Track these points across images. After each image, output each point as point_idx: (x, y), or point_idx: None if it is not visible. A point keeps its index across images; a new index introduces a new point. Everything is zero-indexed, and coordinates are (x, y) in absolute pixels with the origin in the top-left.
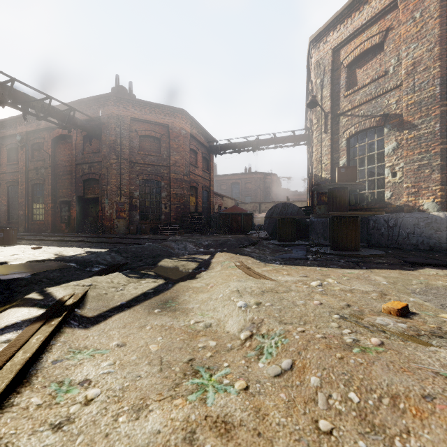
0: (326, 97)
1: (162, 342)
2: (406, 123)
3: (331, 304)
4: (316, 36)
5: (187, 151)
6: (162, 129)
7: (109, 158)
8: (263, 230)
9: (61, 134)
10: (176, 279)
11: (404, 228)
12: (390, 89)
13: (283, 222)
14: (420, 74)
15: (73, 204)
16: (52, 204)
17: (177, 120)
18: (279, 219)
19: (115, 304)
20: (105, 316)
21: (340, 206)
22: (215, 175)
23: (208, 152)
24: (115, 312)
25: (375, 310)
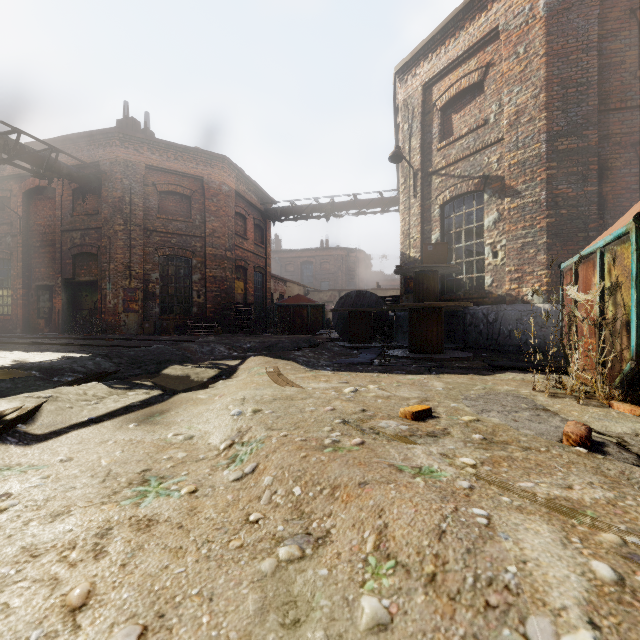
0: (415, 149)
1: (120, 456)
2: (508, 189)
3: (345, 409)
4: (402, 66)
5: (231, 215)
6: (193, 183)
7: (112, 224)
8: None
9: (38, 185)
10: (180, 389)
11: (505, 324)
12: (491, 143)
13: (355, 316)
14: (524, 126)
15: (57, 291)
16: (24, 290)
17: (215, 171)
18: (349, 313)
19: (80, 419)
20: (61, 432)
21: (428, 295)
22: (278, 251)
23: (263, 218)
24: (76, 428)
25: (393, 415)
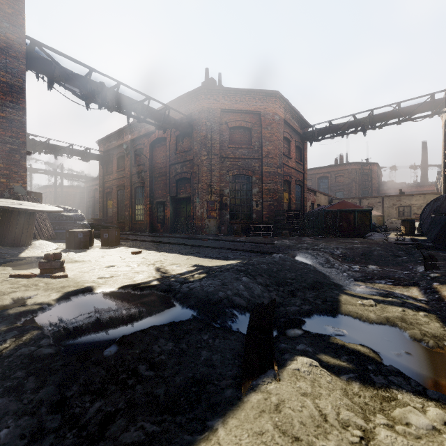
0: None
1: None
2: None
3: None
4: None
5: (280, 139)
6: (253, 118)
7: (200, 155)
8: (371, 232)
9: (157, 137)
10: None
11: None
12: None
13: None
14: None
15: (167, 205)
16: (150, 205)
17: (269, 105)
18: None
19: None
20: None
21: None
22: None
23: (301, 140)
24: None
25: None
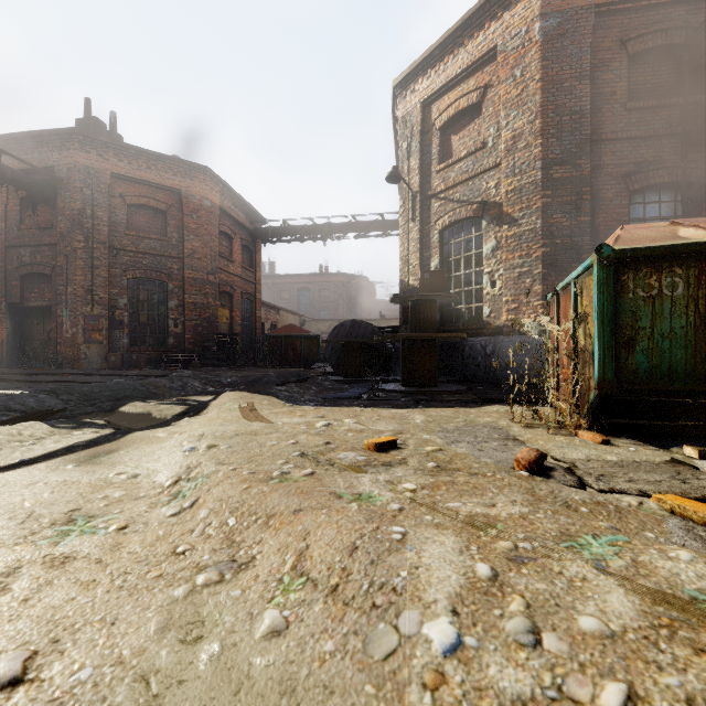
0: (414, 170)
1: (48, 497)
2: (505, 216)
3: (309, 443)
4: (401, 80)
5: (214, 234)
6: (169, 196)
7: (70, 240)
8: None
9: None
10: (138, 428)
11: (502, 357)
12: (489, 167)
13: (349, 348)
14: (520, 152)
15: (1, 318)
16: None
17: (195, 183)
18: (342, 344)
19: (10, 461)
20: None
21: (425, 326)
22: (272, 275)
23: (252, 238)
24: (2, 471)
25: (358, 447)
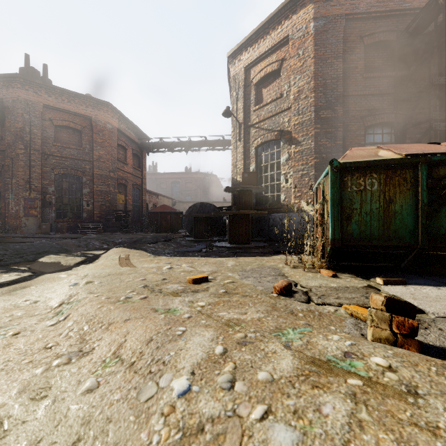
0: (240, 109)
1: None
2: (294, 139)
3: (153, 279)
4: (232, 53)
5: (114, 146)
6: (83, 121)
7: (14, 148)
8: None
9: None
10: (49, 272)
11: (292, 225)
12: (284, 109)
13: (198, 220)
14: (302, 101)
15: None
16: None
17: (101, 113)
18: (194, 217)
19: None
20: None
21: (245, 206)
22: (154, 173)
23: (140, 149)
24: None
25: (183, 281)
